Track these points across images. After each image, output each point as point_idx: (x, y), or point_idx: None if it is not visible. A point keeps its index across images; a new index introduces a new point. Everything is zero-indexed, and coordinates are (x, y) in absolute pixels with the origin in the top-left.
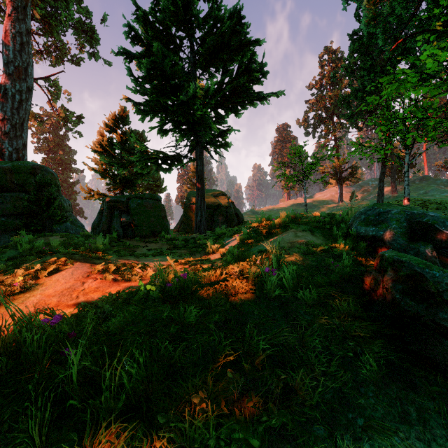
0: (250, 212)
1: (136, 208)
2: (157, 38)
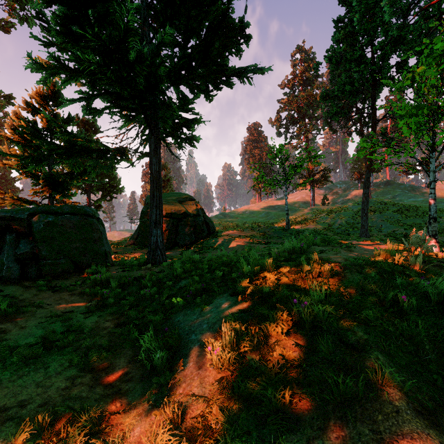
0: (221, 215)
1: (44, 231)
2: None
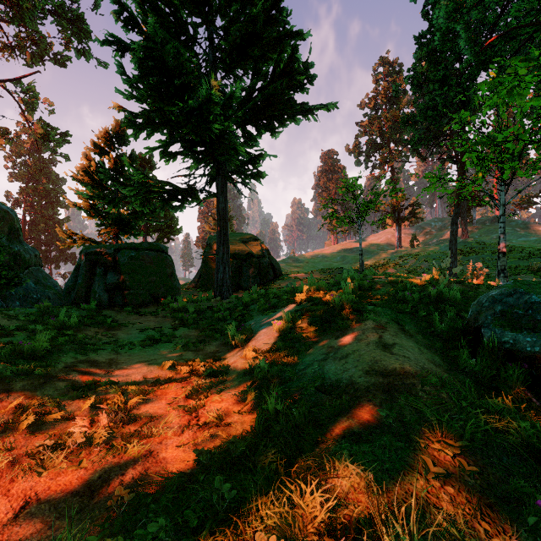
0: (289, 259)
1: (129, 264)
2: (161, 24)
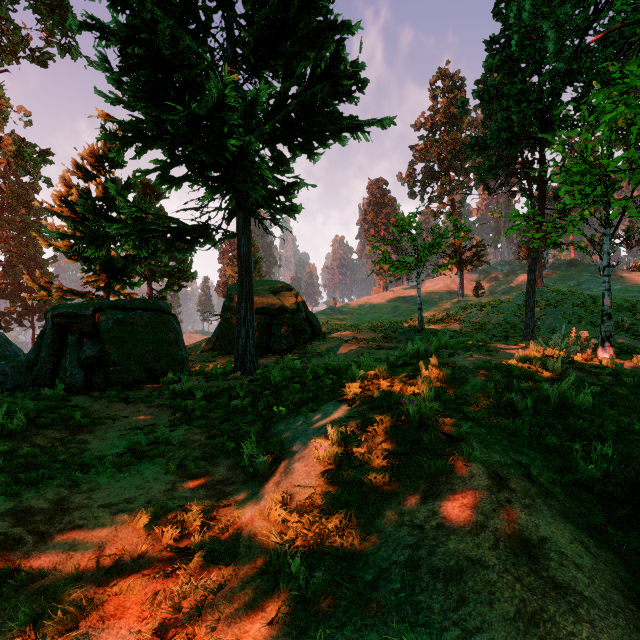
0: (329, 310)
1: (113, 330)
2: (163, 7)
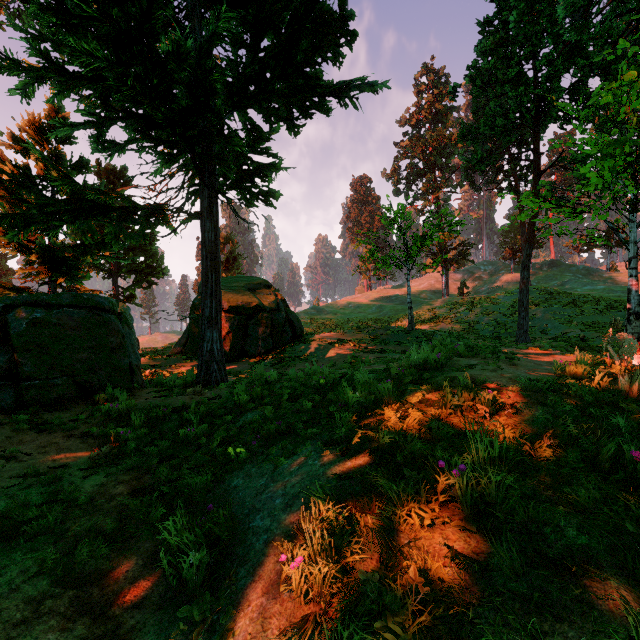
0: (312, 310)
1: (28, 333)
2: None
